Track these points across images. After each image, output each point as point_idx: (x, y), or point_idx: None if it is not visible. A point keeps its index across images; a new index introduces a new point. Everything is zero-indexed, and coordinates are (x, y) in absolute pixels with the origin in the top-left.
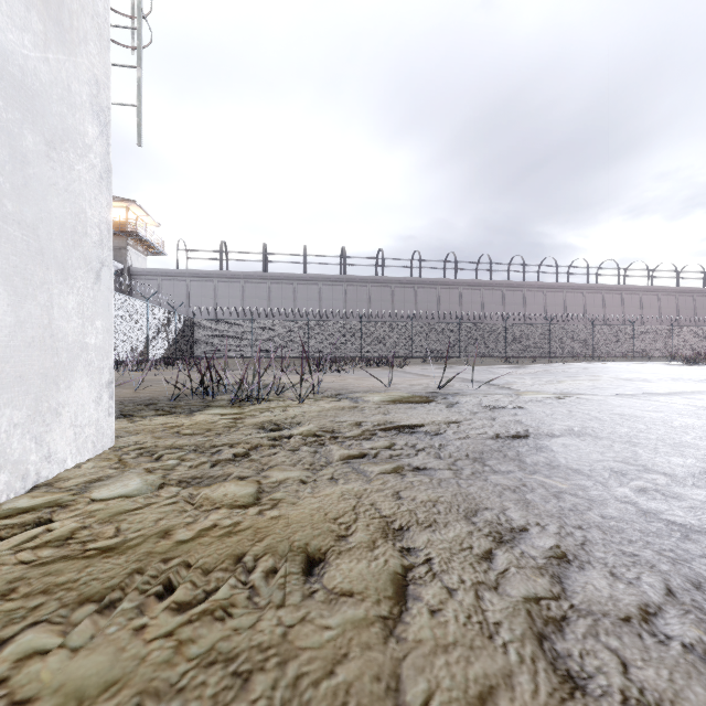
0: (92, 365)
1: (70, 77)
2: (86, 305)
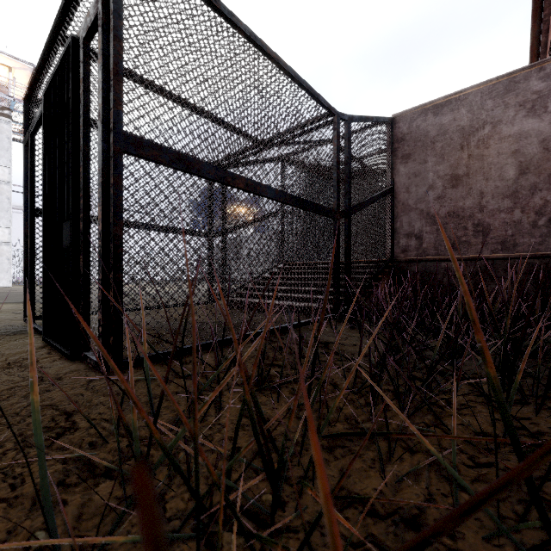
0: (6, 279)
1: (3, 258)
2: (5, 275)
